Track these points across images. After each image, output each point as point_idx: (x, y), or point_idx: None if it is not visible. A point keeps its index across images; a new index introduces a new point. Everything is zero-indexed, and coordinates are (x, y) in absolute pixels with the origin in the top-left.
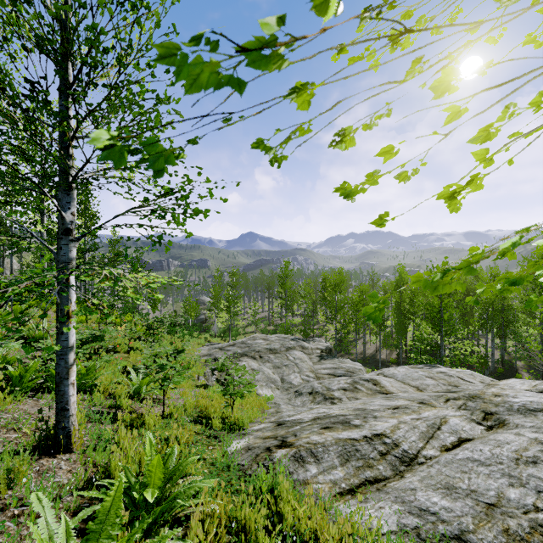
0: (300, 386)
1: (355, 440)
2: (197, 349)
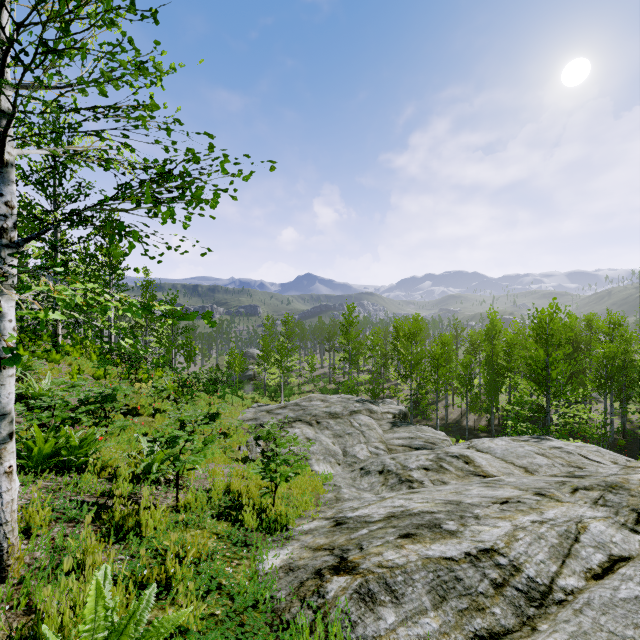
0: (367, 461)
1: (452, 561)
2: (240, 412)
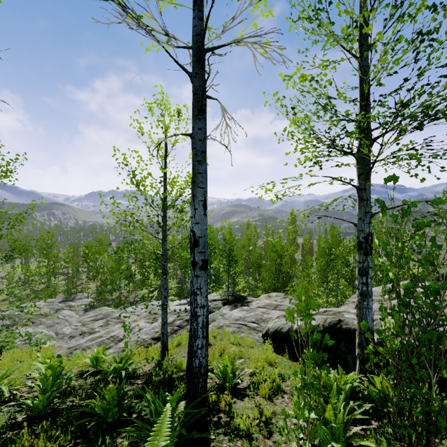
0: (72, 333)
1: (103, 340)
2: None
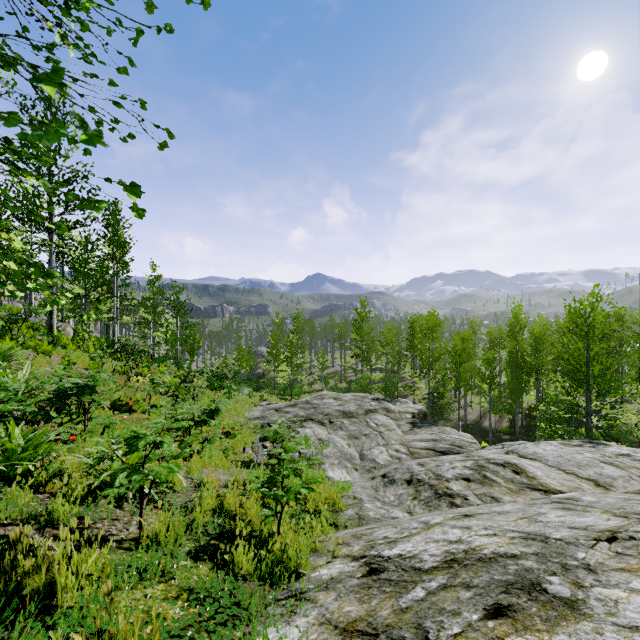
0: (389, 467)
1: None
2: (247, 410)
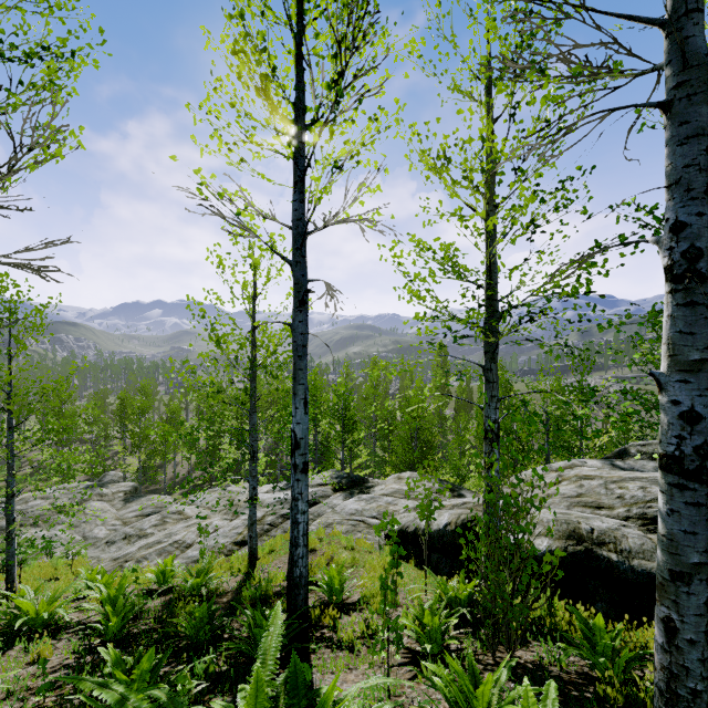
0: (110, 536)
1: (165, 547)
2: None
